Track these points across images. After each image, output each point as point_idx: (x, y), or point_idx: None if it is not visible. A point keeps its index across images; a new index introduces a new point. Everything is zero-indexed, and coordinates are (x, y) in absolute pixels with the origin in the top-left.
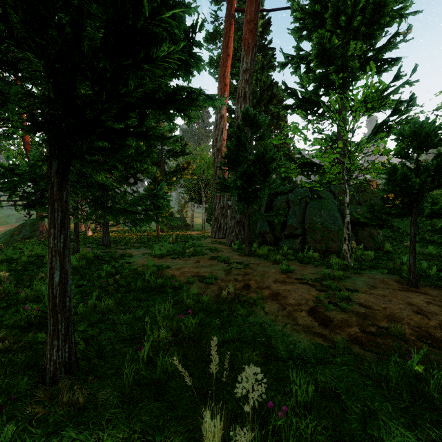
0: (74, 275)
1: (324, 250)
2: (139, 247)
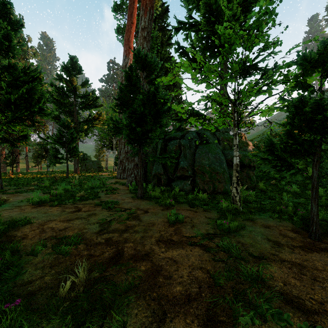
0: None
1: (212, 190)
2: (32, 190)
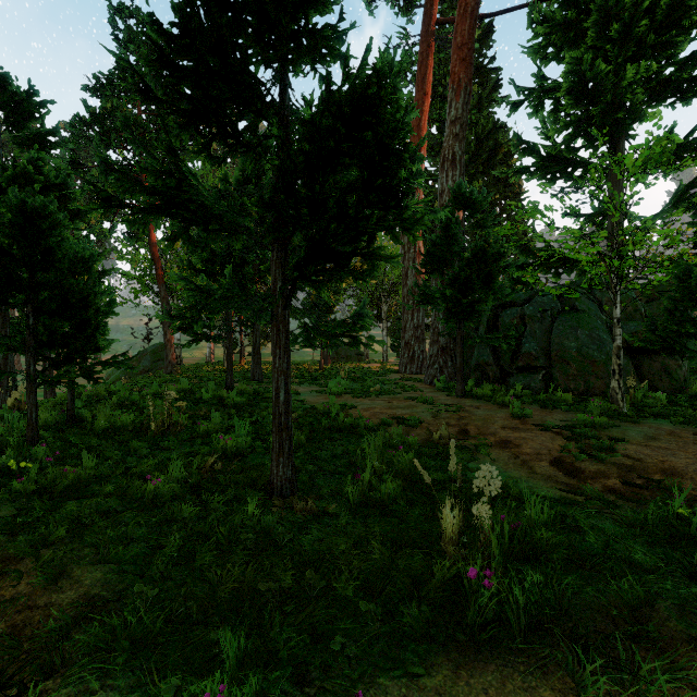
0: (240, 413)
1: (583, 391)
2: (301, 383)
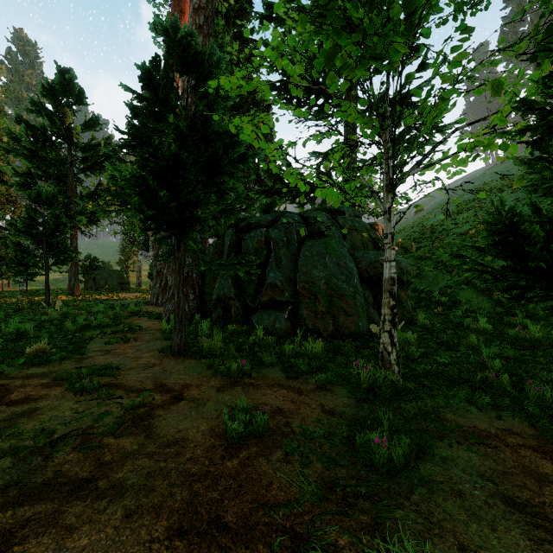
0: None
1: (332, 331)
2: None
